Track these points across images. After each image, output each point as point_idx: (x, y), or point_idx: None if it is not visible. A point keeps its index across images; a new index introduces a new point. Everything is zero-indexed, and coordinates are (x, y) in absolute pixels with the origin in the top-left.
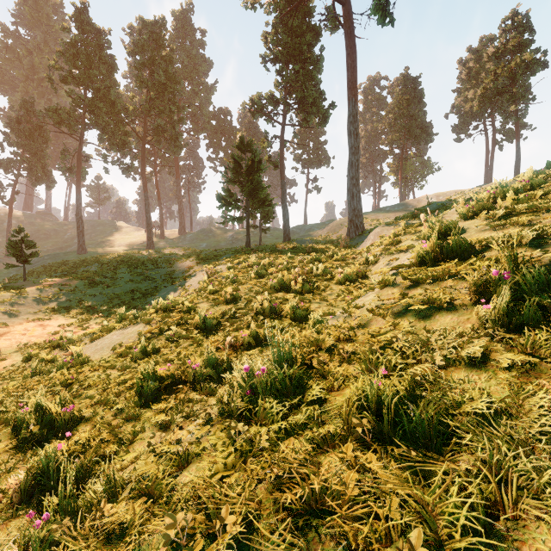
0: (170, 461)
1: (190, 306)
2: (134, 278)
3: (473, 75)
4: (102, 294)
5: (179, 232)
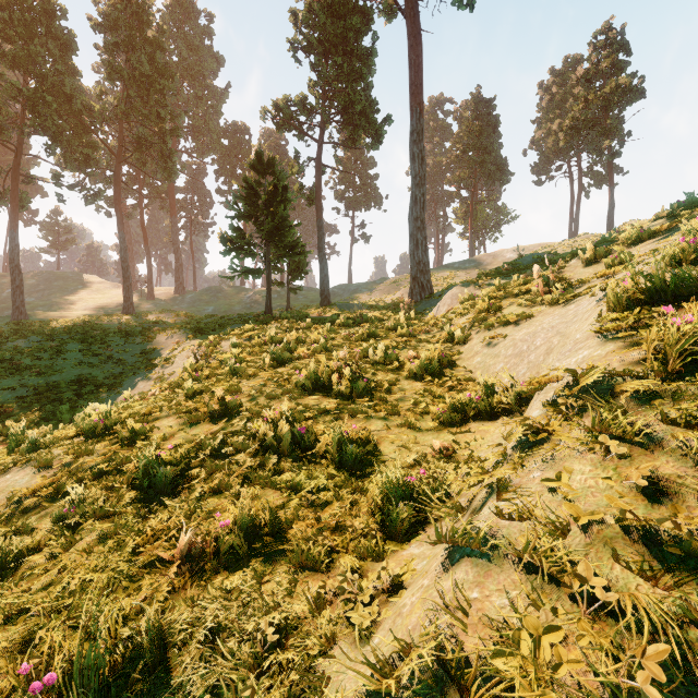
0: None
1: (139, 426)
2: (88, 359)
3: (556, 103)
4: (27, 386)
5: (175, 291)
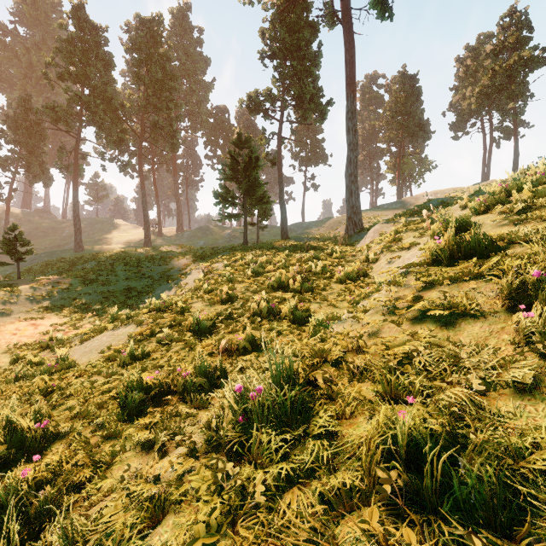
0: (142, 509)
1: (184, 305)
2: (130, 276)
3: (470, 73)
4: (97, 292)
5: (177, 230)
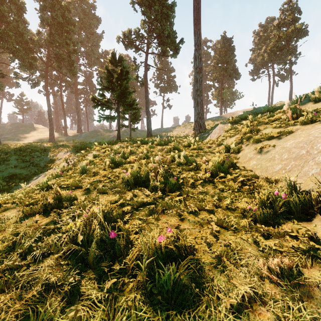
0: None
1: None
2: (20, 164)
3: (262, 40)
4: None
5: (77, 132)
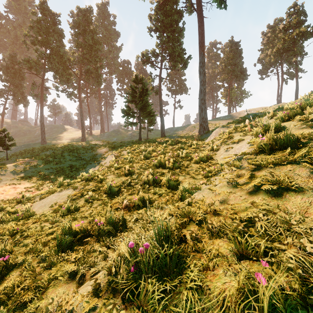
0: None
1: (102, 177)
2: (72, 158)
3: (270, 41)
4: (53, 168)
5: (100, 132)
